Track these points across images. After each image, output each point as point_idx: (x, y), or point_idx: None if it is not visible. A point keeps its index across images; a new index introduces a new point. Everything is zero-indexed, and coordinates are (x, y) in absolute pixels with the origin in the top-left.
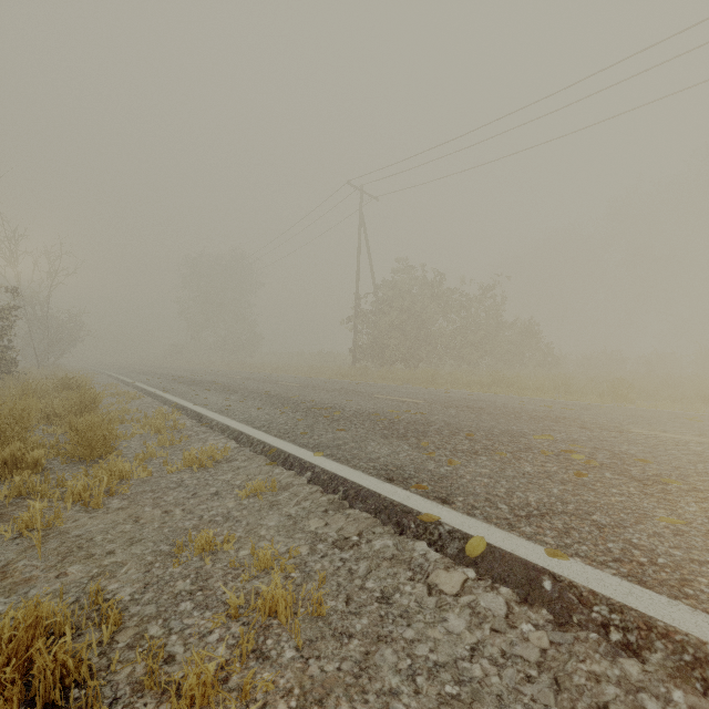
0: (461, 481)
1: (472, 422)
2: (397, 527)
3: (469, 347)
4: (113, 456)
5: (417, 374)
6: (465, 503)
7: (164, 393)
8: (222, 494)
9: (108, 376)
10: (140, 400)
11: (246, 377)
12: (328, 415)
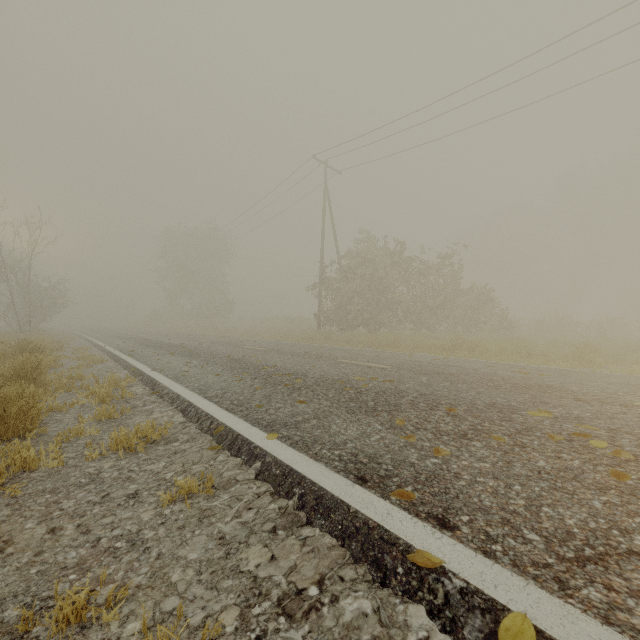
0: (458, 483)
1: (448, 392)
2: (375, 570)
3: (428, 312)
4: (19, 440)
5: (379, 338)
6: (474, 528)
7: (128, 357)
8: (141, 496)
9: (84, 339)
10: (102, 364)
11: (214, 340)
12: (289, 383)
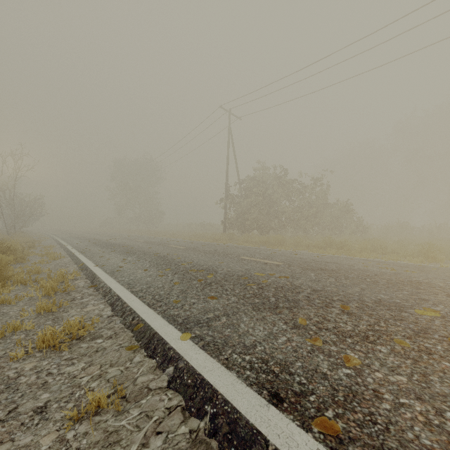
0: (381, 407)
1: (336, 288)
2: None
3: (304, 219)
4: None
5: (269, 239)
6: None
7: (79, 254)
8: (48, 411)
9: (53, 239)
10: (60, 260)
11: (147, 241)
12: (202, 279)
